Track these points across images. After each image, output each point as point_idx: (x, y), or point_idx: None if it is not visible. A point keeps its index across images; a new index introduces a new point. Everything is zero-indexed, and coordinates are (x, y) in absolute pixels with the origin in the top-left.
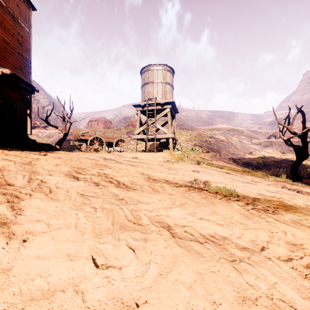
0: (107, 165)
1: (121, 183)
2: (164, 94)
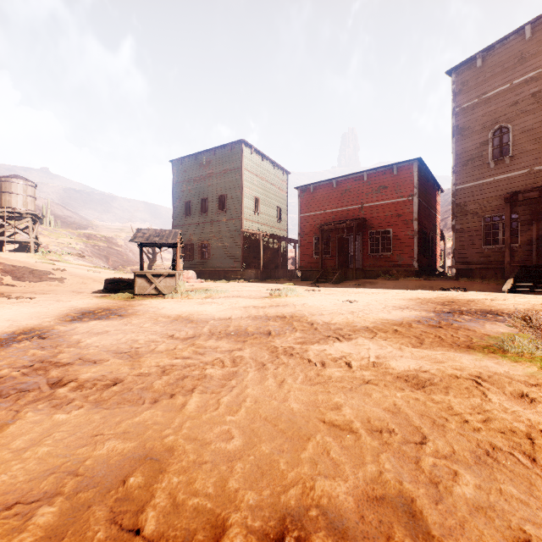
0: None
1: None
2: (25, 204)
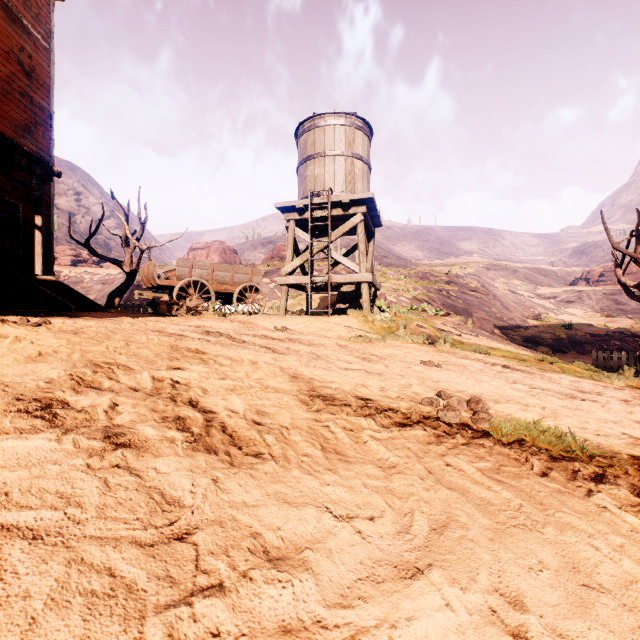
0: (204, 351)
1: (214, 427)
2: (350, 181)
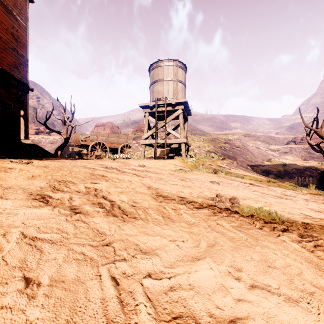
0: (106, 176)
1: (115, 207)
2: (175, 93)
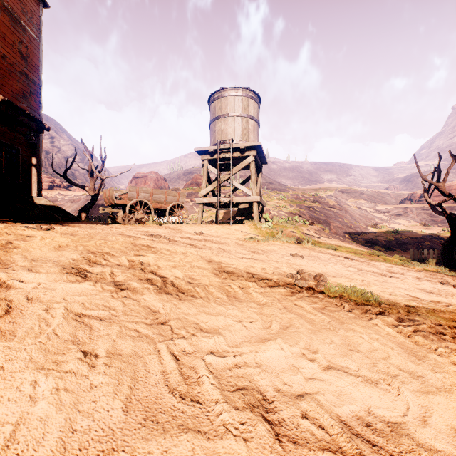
0: (152, 246)
1: (168, 283)
2: (245, 134)
